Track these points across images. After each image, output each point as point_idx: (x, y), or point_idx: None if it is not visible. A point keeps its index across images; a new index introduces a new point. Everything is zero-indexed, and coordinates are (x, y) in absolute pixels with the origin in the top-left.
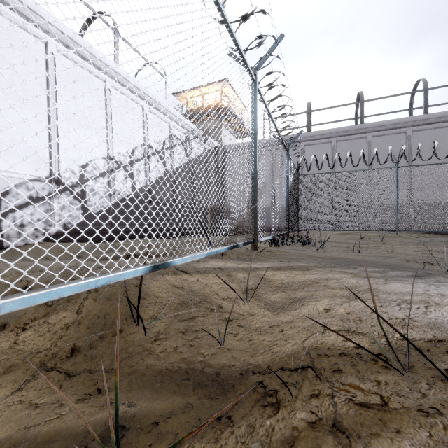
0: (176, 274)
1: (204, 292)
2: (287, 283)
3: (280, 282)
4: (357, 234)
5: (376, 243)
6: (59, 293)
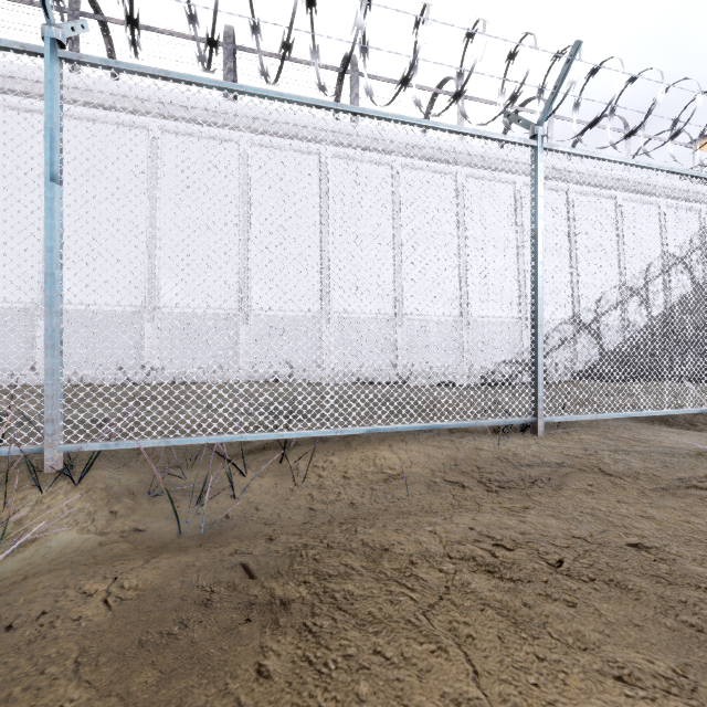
0: None
1: None
2: None
3: None
4: None
5: None
6: None
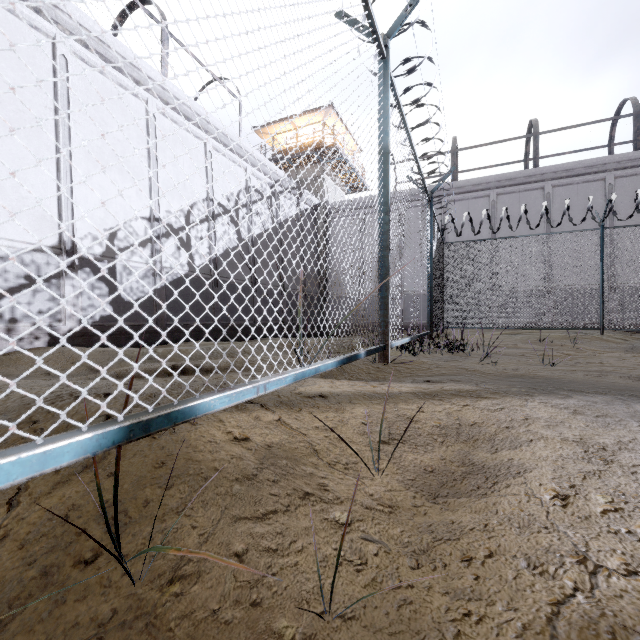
0: (240, 408)
1: (290, 448)
2: (449, 426)
3: (435, 424)
4: (531, 334)
5: (564, 349)
6: None
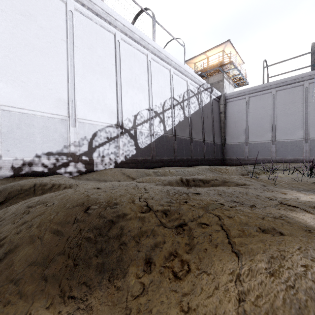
0: (290, 209)
1: None
2: None
3: None
4: None
5: None
6: None
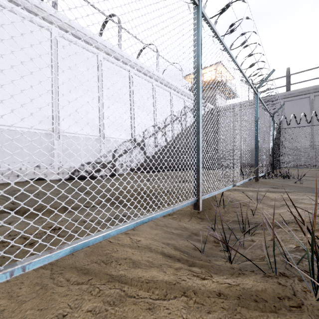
0: None
1: (235, 198)
2: (277, 198)
3: (273, 197)
4: None
5: None
6: (223, 190)
